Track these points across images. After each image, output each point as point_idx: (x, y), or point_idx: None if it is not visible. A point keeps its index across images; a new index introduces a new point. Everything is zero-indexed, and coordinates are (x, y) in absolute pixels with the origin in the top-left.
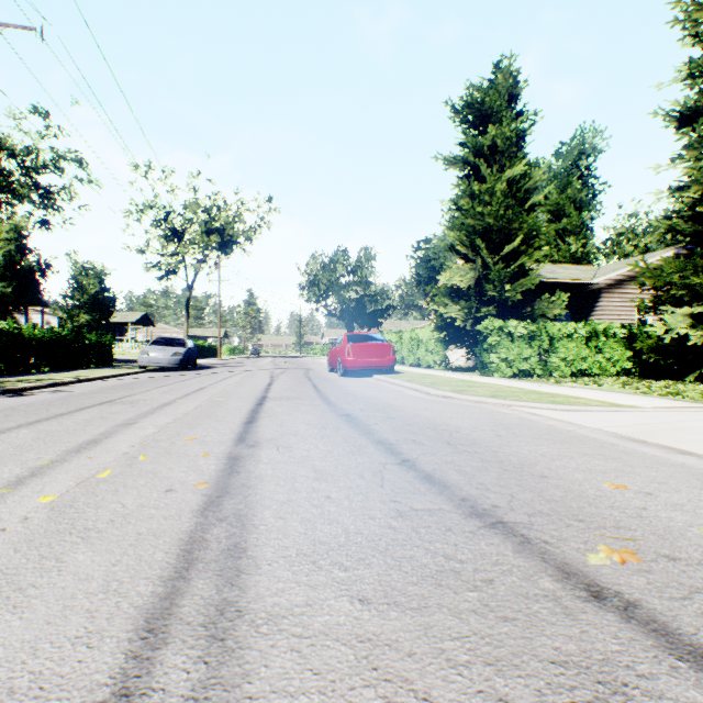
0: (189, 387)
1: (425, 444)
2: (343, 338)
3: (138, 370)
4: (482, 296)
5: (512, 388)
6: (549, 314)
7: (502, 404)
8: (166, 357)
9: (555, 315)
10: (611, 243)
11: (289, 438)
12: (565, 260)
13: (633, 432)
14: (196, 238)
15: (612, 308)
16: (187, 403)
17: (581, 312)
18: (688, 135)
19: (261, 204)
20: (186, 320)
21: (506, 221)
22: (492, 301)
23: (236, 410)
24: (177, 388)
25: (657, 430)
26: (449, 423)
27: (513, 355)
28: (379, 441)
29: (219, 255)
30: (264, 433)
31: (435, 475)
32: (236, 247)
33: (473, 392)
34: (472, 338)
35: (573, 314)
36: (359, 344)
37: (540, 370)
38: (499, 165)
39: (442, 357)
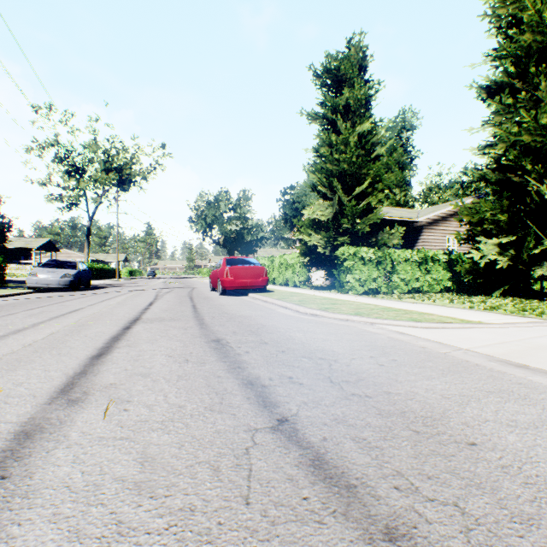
0: (64, 308)
1: (304, 384)
2: (222, 262)
3: (25, 291)
4: (338, 228)
5: (369, 305)
6: (390, 244)
7: (367, 322)
8: (55, 278)
9: (393, 245)
10: (424, 194)
11: (134, 383)
12: (392, 206)
13: (505, 353)
14: (96, 175)
15: (430, 240)
16: (43, 329)
17: (408, 243)
18: (496, 103)
19: (156, 150)
20: (87, 246)
21: (358, 167)
22: (346, 232)
23: (95, 337)
24: (50, 310)
25: (523, 349)
26: (325, 348)
27: (365, 276)
28: (249, 381)
29: (117, 190)
30: (106, 374)
31: (328, 454)
32: (134, 185)
33: (339, 310)
34: (330, 262)
35: (403, 245)
36: (237, 266)
37: (386, 288)
38: (351, 122)
39: (305, 278)
